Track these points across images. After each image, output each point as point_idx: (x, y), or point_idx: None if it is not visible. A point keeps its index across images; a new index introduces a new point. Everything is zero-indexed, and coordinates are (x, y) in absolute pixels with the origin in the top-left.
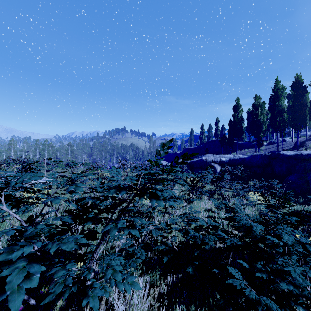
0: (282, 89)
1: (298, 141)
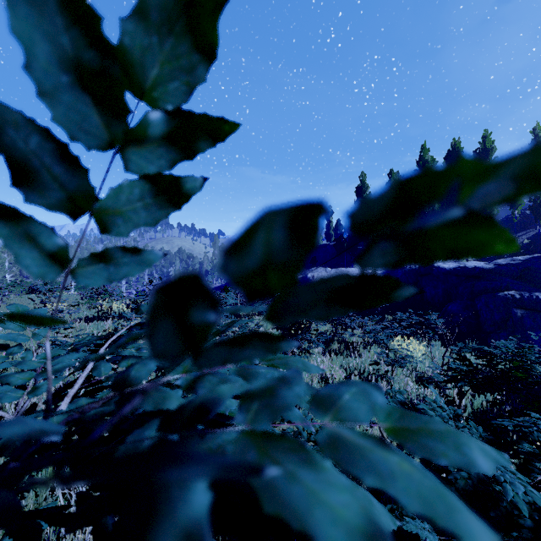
0: (431, 163)
1: None
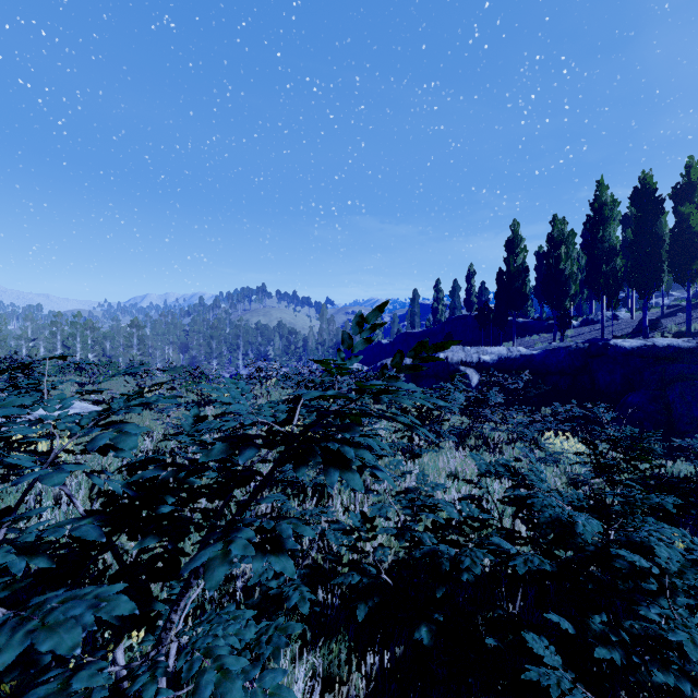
0: (611, 204)
1: (646, 318)
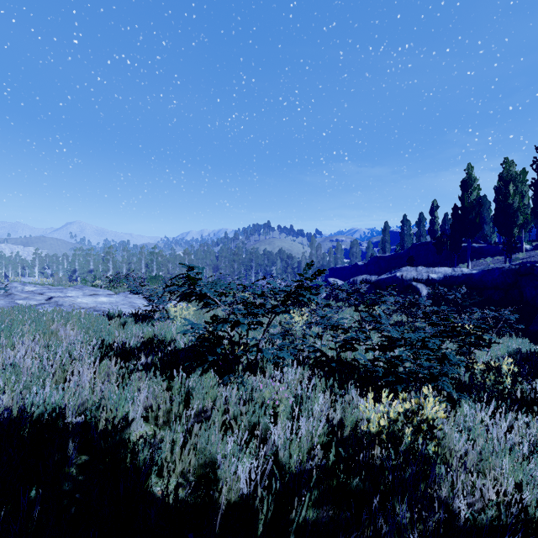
0: None
1: None
